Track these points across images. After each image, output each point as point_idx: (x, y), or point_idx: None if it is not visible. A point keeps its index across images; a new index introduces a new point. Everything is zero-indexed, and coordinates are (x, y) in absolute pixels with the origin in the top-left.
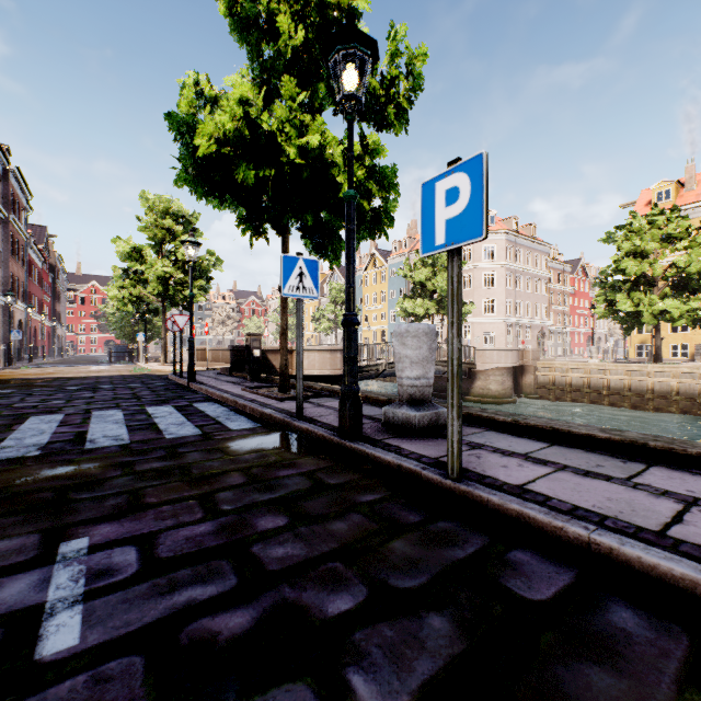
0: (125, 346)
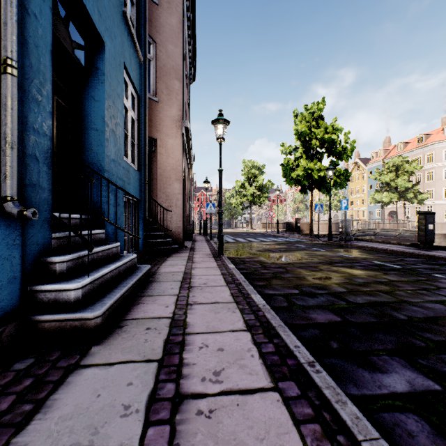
0: (229, 221)
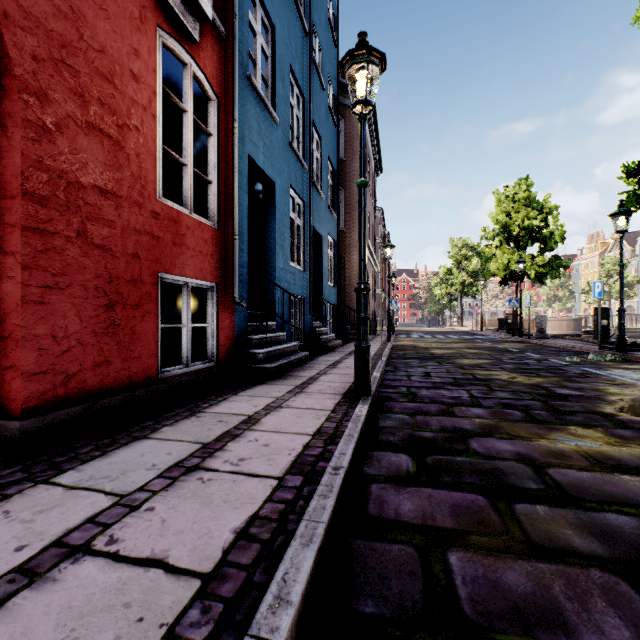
0: (436, 318)
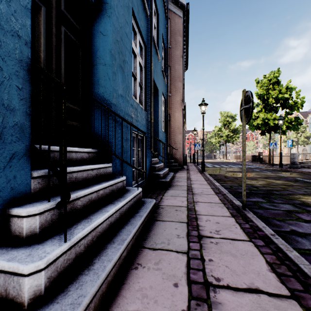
0: (210, 154)
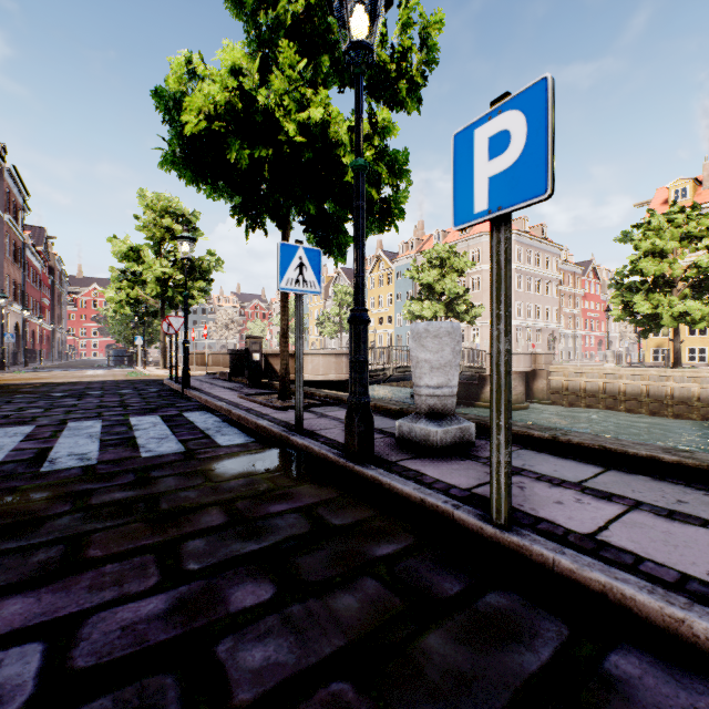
0: (124, 350)
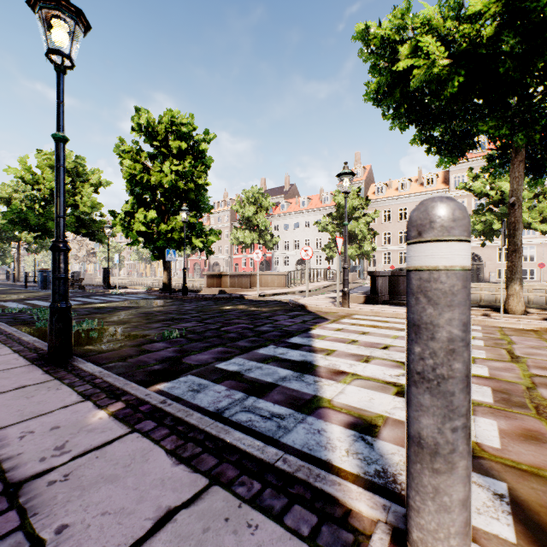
0: None
